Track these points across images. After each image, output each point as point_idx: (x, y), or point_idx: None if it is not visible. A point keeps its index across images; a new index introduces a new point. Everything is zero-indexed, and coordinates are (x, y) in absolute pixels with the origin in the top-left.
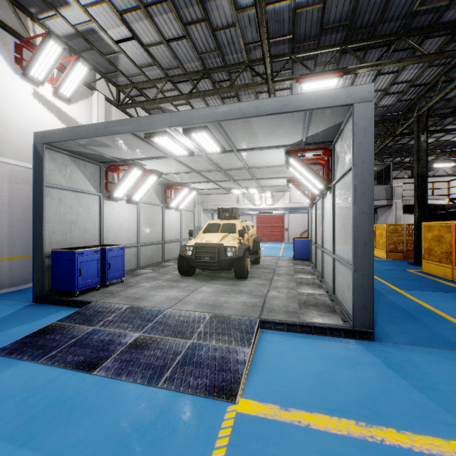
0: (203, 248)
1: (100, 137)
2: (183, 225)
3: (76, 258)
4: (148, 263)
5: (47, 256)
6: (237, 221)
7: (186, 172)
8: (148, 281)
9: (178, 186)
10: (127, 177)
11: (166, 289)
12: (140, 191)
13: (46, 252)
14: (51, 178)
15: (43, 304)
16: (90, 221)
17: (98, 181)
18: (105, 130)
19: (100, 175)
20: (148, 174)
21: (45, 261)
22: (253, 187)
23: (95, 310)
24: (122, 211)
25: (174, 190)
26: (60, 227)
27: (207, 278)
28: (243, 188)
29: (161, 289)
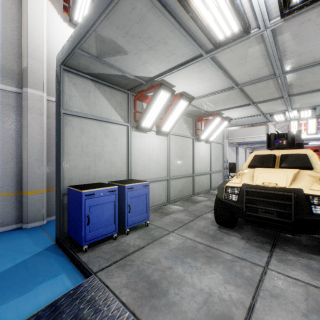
0: (259, 194)
1: (105, 27)
2: (212, 157)
3: (83, 201)
4: (178, 196)
5: (65, 193)
6: (307, 150)
7: (222, 90)
8: (176, 231)
9: (209, 116)
10: (153, 102)
11: (201, 262)
12: (169, 120)
13: (65, 188)
14: (71, 105)
15: (59, 249)
16: (117, 154)
17: (126, 110)
18: (104, 0)
19: (128, 104)
20: (177, 98)
21: (64, 199)
22: (310, 107)
23: (78, 310)
24: (152, 143)
25: (204, 122)
26: (82, 160)
27: (262, 238)
28: (291, 110)
29: (193, 260)
